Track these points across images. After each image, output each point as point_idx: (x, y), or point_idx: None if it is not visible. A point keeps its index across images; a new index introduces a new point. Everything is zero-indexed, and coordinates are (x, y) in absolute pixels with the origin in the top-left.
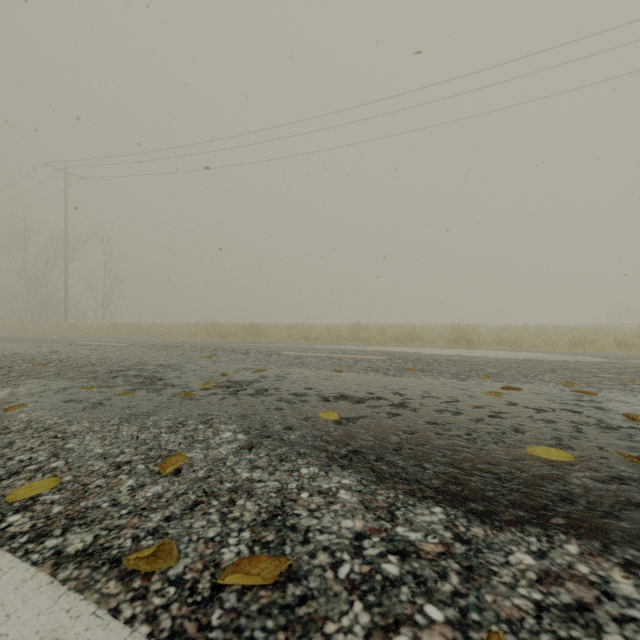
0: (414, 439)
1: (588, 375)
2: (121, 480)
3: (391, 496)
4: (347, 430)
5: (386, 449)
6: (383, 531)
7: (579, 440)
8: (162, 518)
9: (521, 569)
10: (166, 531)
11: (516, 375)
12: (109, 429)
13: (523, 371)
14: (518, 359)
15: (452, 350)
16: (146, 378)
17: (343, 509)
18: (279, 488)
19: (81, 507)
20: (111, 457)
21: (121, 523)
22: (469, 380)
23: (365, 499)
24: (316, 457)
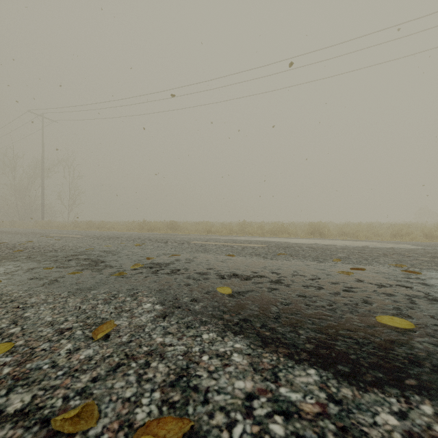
0: (289, 309)
1: (411, 258)
2: (62, 344)
3: (274, 359)
4: (238, 302)
5: (268, 317)
6: (269, 392)
7: (414, 310)
8: (90, 379)
9: (388, 430)
10: (91, 391)
11: (359, 258)
12: (59, 301)
13: (363, 255)
14: (358, 246)
15: (311, 240)
16: (92, 261)
17: (236, 371)
18: (185, 351)
19: (26, 368)
20: (57, 324)
21: (56, 383)
22: (326, 262)
23: (253, 361)
24: (214, 324)
